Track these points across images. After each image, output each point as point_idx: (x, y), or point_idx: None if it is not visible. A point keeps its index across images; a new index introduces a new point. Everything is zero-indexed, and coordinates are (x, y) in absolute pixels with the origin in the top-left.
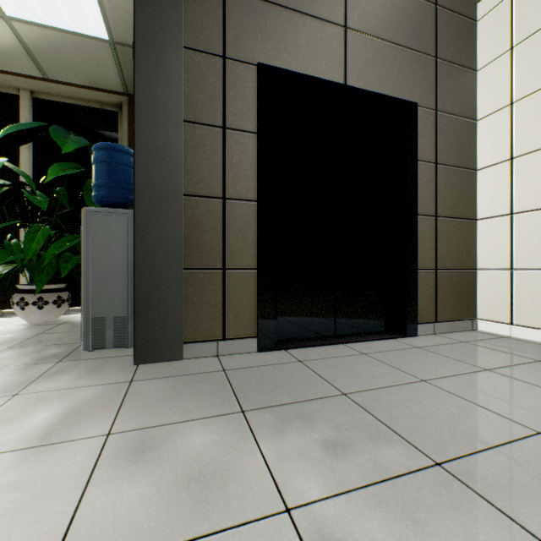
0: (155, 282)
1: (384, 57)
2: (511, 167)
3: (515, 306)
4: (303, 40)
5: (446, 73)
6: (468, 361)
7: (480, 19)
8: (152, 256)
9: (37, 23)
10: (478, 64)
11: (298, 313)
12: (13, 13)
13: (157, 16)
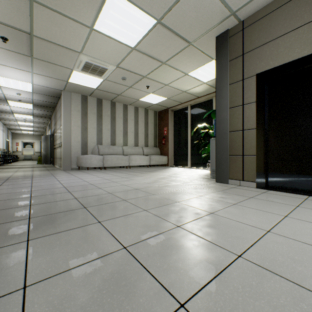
0: (220, 159)
1: None
2: None
3: None
4: (282, 48)
5: None
6: None
7: None
8: (220, 152)
9: (211, 79)
10: None
11: (284, 176)
12: (206, 81)
13: (221, 81)
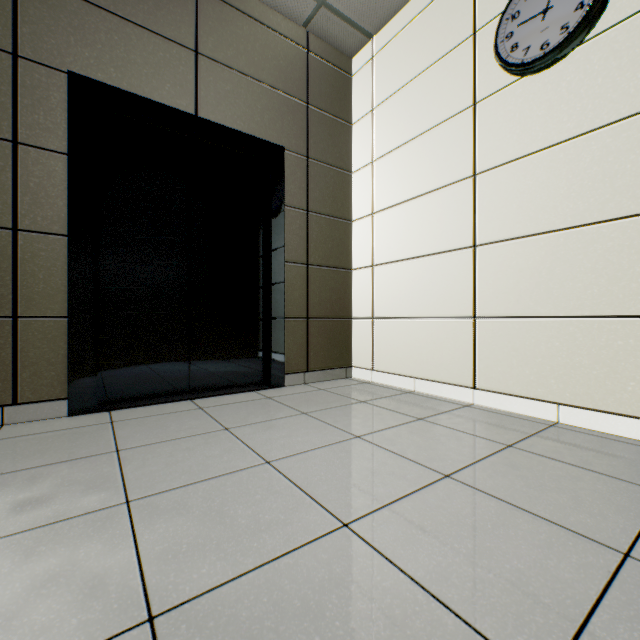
0: None
1: (246, 93)
2: (373, 222)
3: (375, 353)
4: (139, 56)
5: (319, 122)
6: (299, 407)
7: (354, 75)
8: None
9: None
10: (353, 118)
11: (139, 368)
12: None
13: None
